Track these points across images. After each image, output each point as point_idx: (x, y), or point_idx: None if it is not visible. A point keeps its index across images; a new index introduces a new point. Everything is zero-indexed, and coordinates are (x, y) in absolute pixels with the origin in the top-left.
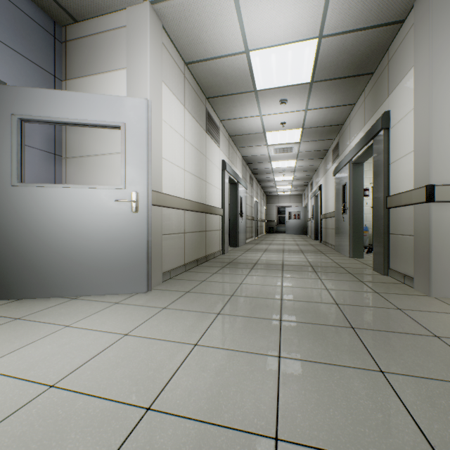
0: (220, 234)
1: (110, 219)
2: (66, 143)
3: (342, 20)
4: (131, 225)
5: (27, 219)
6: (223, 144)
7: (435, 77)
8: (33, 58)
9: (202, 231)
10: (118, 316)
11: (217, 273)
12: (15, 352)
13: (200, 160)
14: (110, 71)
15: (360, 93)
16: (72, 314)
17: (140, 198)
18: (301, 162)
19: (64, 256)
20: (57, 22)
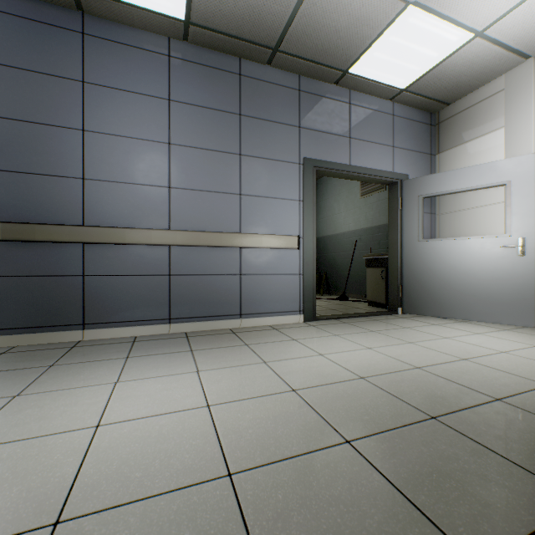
0: None
1: (494, 261)
2: (438, 203)
3: None
4: (516, 267)
5: (427, 263)
6: None
7: None
8: (419, 149)
9: None
10: (516, 336)
11: None
12: (459, 337)
13: None
14: (484, 134)
15: None
16: (472, 329)
17: (526, 243)
18: None
19: (454, 290)
20: (432, 113)
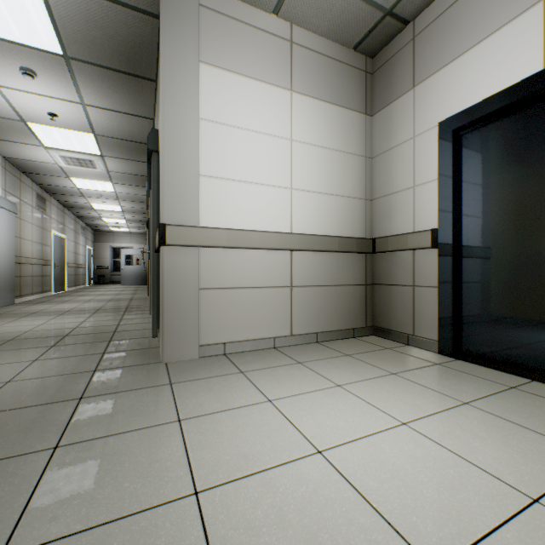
0: None
1: None
2: None
3: None
4: None
5: None
6: None
7: (168, 92)
8: None
9: None
10: None
11: None
12: None
13: None
14: None
15: (153, 106)
16: None
17: None
18: (121, 186)
19: None
20: None
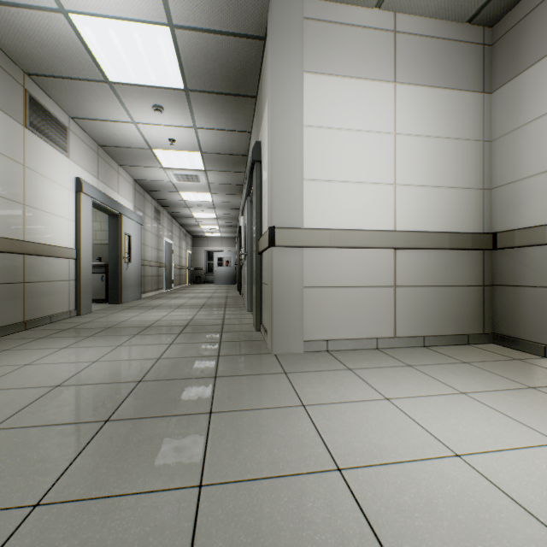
0: (72, 286)
1: None
2: None
3: (190, 9)
4: None
5: None
6: (81, 154)
7: (277, 106)
8: None
9: (11, 283)
10: None
11: (9, 350)
12: None
13: (4, 168)
14: None
15: (252, 120)
16: None
17: None
18: (217, 196)
19: None
20: None
